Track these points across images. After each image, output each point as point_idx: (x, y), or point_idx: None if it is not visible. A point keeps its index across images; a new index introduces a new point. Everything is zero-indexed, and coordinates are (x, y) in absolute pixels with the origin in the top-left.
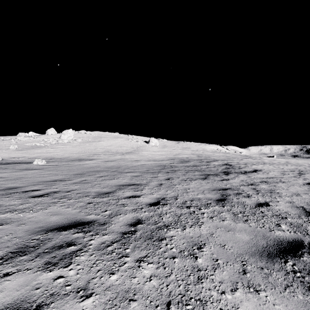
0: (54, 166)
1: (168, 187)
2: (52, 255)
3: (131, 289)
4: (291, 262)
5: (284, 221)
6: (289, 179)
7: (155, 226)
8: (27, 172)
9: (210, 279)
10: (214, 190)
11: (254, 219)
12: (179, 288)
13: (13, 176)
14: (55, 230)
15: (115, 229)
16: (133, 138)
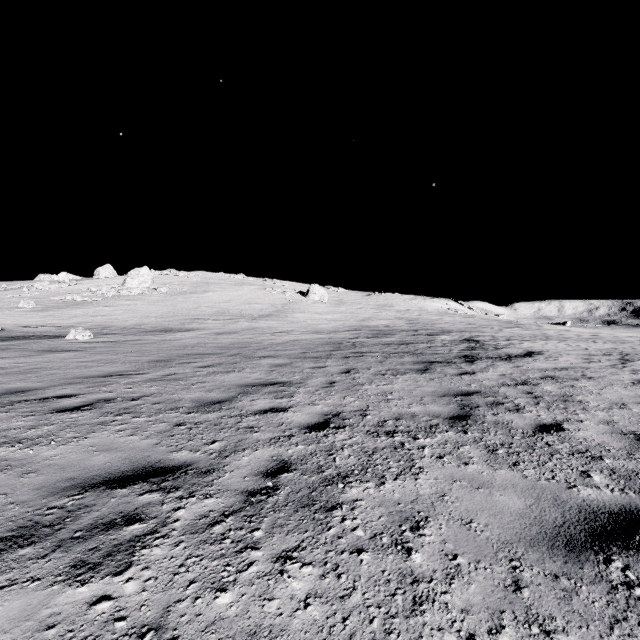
0: (110, 344)
1: (347, 390)
2: (90, 544)
3: (261, 629)
4: (619, 562)
5: (598, 464)
6: (601, 373)
7: (319, 477)
8: (53, 356)
9: (442, 604)
10: (445, 396)
11: (533, 460)
12: (372, 627)
13: (23, 364)
14: (102, 486)
15: (231, 483)
16: (276, 286)
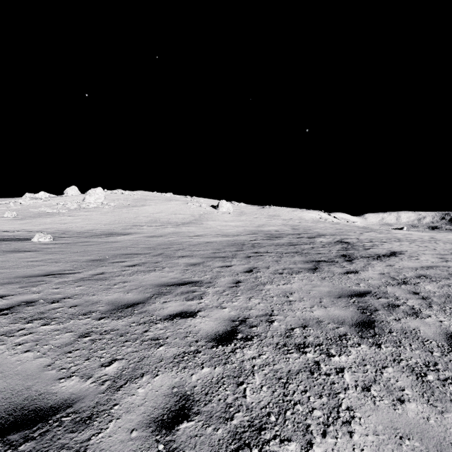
0: (63, 245)
1: (251, 290)
2: None
3: None
4: None
5: None
6: None
7: (227, 429)
8: (12, 256)
9: None
10: (341, 297)
11: None
12: None
13: None
14: None
15: (111, 446)
16: (195, 201)
